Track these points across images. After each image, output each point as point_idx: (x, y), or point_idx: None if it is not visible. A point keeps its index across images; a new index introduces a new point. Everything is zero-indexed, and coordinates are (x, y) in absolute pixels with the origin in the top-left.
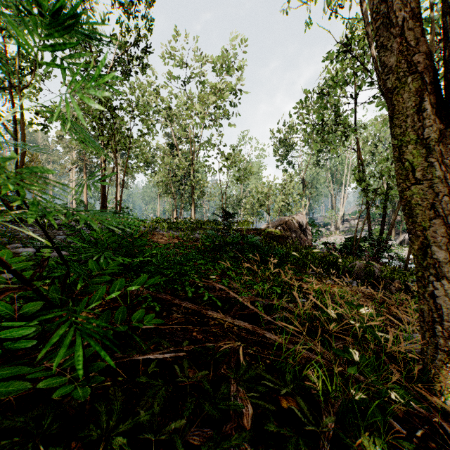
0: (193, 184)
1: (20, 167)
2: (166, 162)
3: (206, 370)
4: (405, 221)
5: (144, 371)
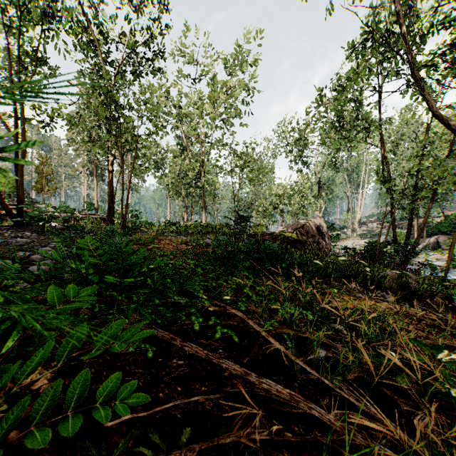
0: (204, 186)
1: (19, 168)
2: (176, 164)
3: None
4: None
5: None
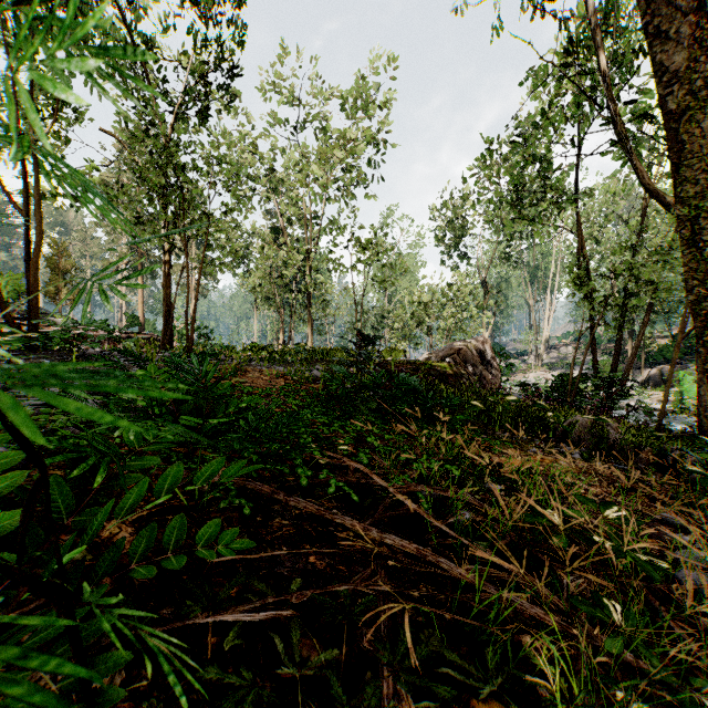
0: (310, 290)
1: (32, 264)
2: (267, 256)
3: (334, 648)
4: (701, 358)
5: (216, 647)
